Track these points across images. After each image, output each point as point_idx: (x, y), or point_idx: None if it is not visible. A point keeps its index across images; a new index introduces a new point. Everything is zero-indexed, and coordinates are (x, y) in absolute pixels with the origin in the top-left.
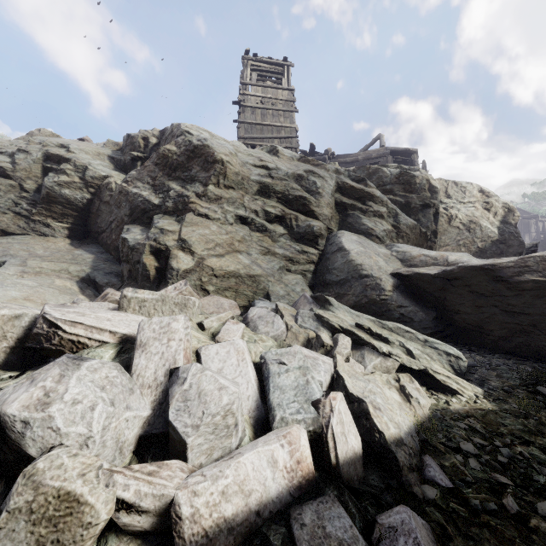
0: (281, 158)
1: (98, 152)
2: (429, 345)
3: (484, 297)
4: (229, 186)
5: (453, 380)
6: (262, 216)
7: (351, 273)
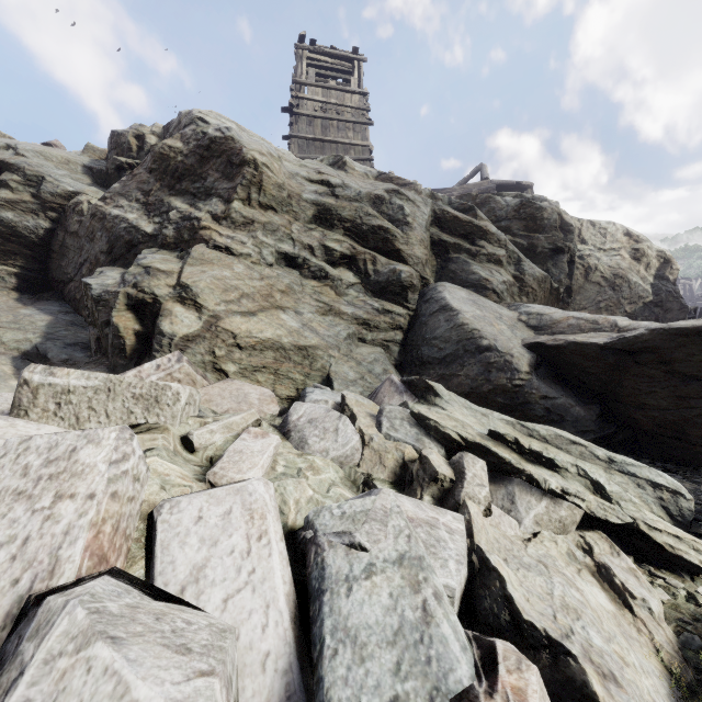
0: (349, 173)
1: (67, 158)
2: (618, 467)
3: (694, 381)
4: (267, 205)
5: (688, 543)
6: (320, 255)
7: (463, 343)
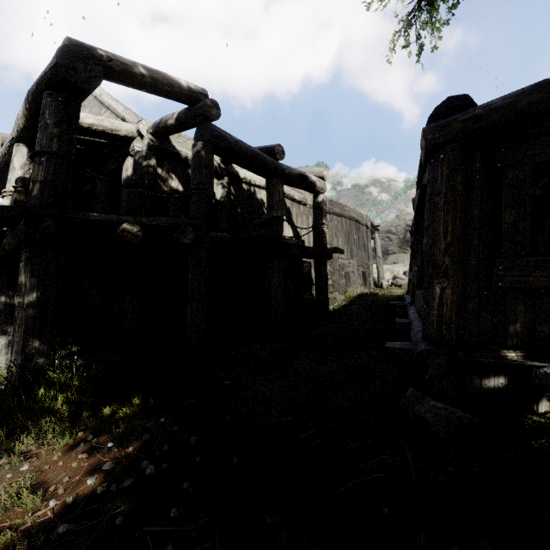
0: None
1: None
2: None
3: None
4: None
5: None
6: None
7: None
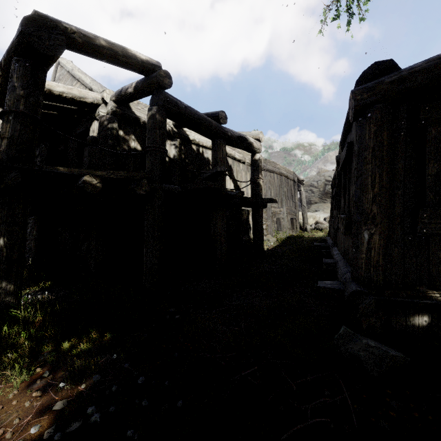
0: None
1: None
2: None
3: None
4: None
5: None
6: None
7: None
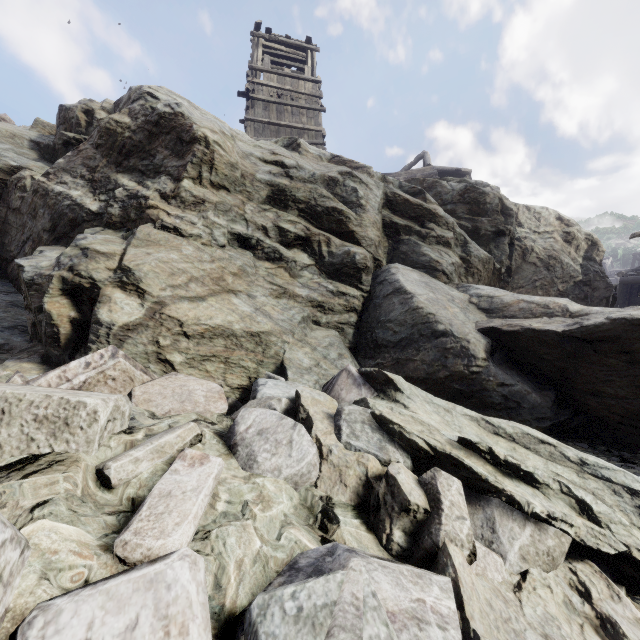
0: (303, 155)
1: (12, 132)
2: (591, 471)
3: None
4: (219, 184)
5: None
6: (274, 236)
7: (418, 328)
